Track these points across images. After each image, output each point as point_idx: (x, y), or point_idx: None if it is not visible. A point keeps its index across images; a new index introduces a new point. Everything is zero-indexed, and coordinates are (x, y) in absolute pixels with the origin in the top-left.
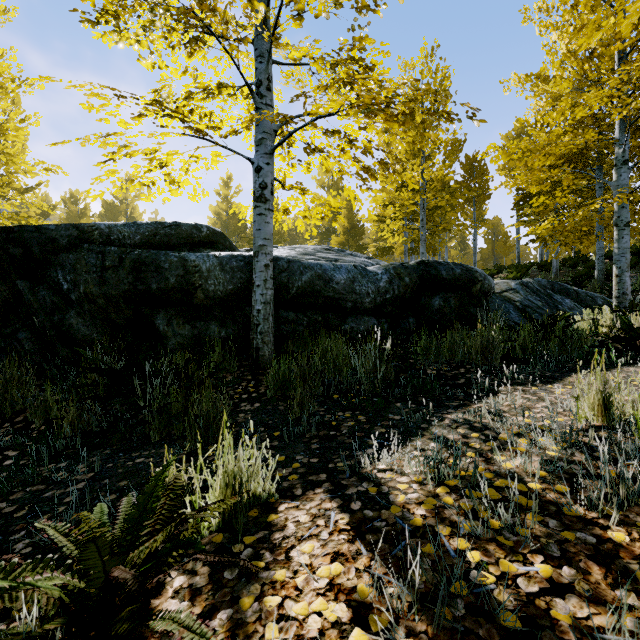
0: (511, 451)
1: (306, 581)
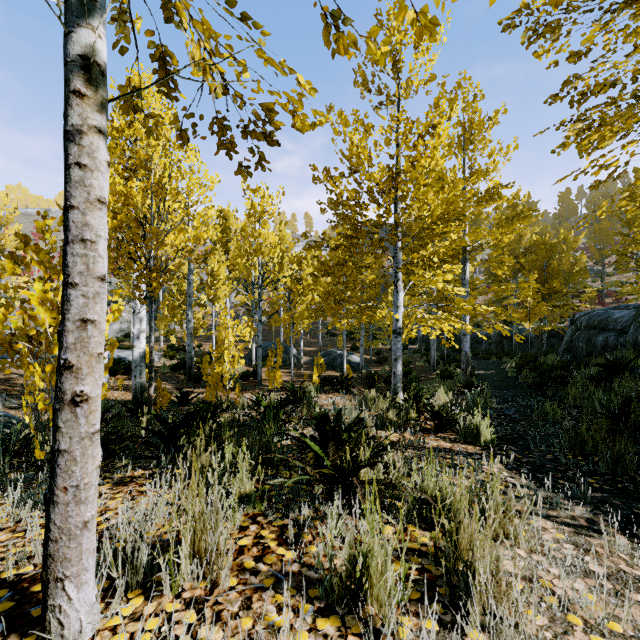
0: (458, 467)
1: (434, 441)
